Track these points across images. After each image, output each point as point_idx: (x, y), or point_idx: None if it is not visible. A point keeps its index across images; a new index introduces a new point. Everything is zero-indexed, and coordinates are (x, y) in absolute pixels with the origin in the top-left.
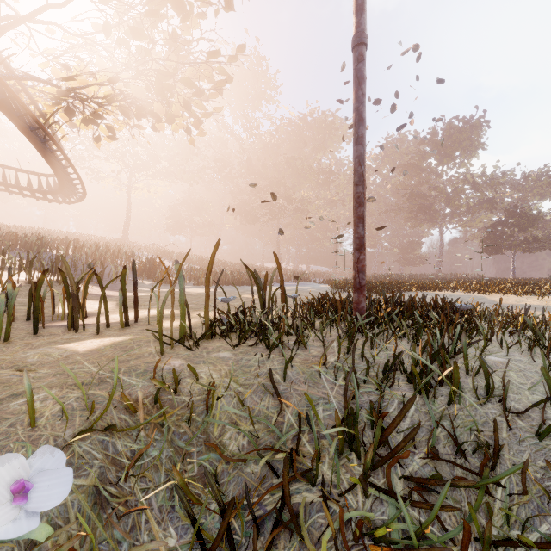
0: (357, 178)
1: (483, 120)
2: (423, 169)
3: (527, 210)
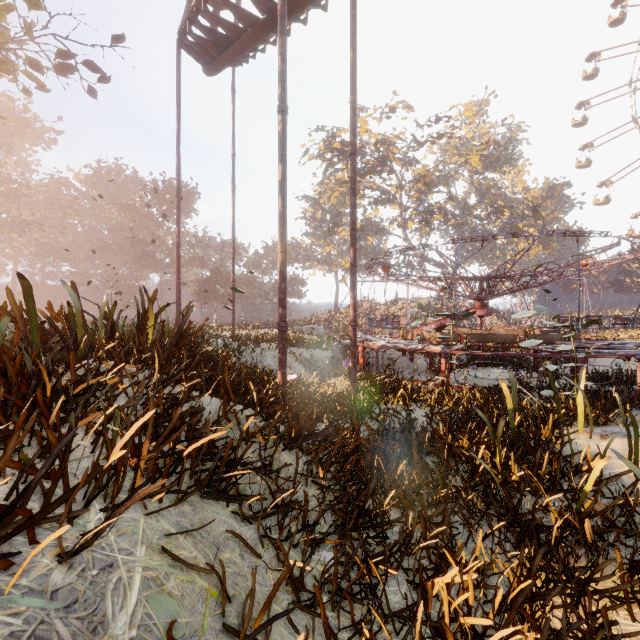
0: (179, 291)
1: (196, 191)
2: (145, 215)
3: (224, 273)
